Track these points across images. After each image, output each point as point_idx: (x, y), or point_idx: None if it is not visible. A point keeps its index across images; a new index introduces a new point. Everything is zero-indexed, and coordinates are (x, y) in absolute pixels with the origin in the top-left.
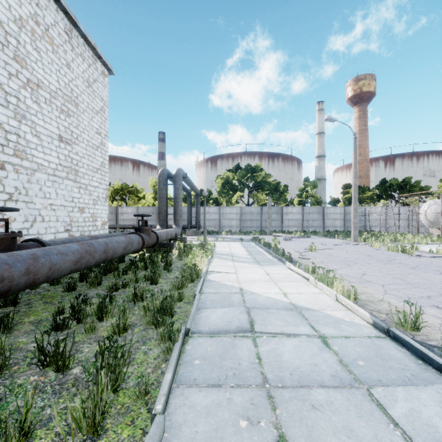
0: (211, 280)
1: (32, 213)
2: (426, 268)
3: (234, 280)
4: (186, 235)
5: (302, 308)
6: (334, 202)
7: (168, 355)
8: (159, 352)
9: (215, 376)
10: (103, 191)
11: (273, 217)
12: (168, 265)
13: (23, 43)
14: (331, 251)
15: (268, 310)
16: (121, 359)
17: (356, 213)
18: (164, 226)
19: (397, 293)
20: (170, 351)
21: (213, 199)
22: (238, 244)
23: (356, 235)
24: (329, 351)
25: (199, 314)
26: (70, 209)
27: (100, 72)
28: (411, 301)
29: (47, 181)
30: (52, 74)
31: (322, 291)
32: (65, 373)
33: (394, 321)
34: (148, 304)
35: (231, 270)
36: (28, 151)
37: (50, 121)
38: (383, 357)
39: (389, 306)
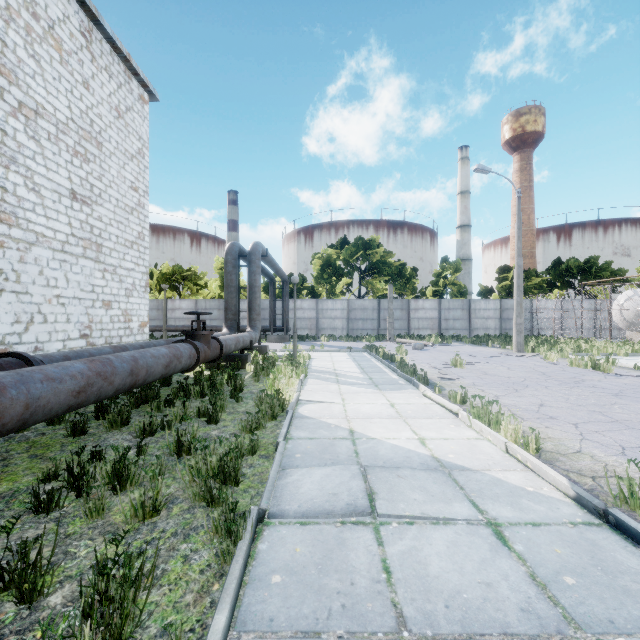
0: (304, 416)
1: (27, 310)
2: (636, 394)
3: (340, 416)
4: (268, 342)
5: (452, 466)
6: (485, 292)
7: (226, 564)
8: (211, 557)
9: (309, 612)
10: (141, 276)
11: (396, 315)
12: (238, 390)
13: (13, 46)
14: (486, 366)
15: (397, 471)
16: (131, 590)
17: (520, 308)
18: (233, 329)
19: (601, 439)
20: (229, 556)
21: (307, 288)
22: (345, 356)
23: (520, 341)
24: (508, 555)
25: (284, 479)
26: (88, 304)
27: (137, 96)
28: (628, 453)
29: (52, 260)
30: (59, 97)
31: (481, 434)
32: (35, 606)
33: (611, 494)
34: (198, 462)
35: (334, 398)
36: (21, 214)
37: (57, 169)
38: (607, 567)
39: (593, 462)
